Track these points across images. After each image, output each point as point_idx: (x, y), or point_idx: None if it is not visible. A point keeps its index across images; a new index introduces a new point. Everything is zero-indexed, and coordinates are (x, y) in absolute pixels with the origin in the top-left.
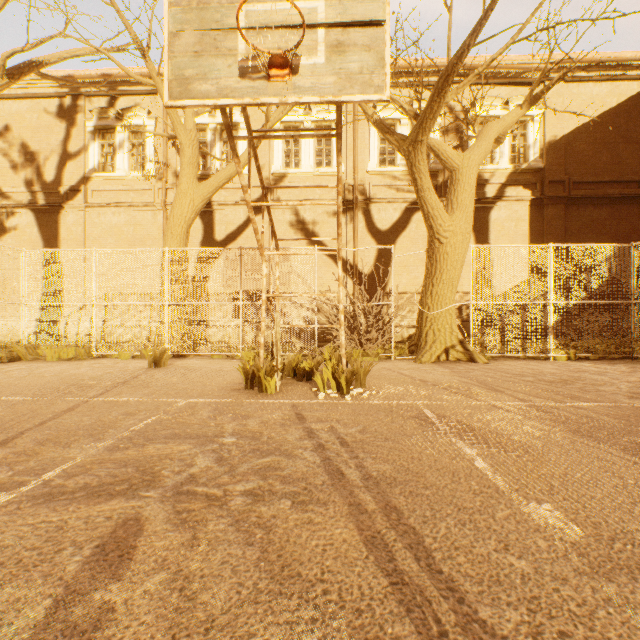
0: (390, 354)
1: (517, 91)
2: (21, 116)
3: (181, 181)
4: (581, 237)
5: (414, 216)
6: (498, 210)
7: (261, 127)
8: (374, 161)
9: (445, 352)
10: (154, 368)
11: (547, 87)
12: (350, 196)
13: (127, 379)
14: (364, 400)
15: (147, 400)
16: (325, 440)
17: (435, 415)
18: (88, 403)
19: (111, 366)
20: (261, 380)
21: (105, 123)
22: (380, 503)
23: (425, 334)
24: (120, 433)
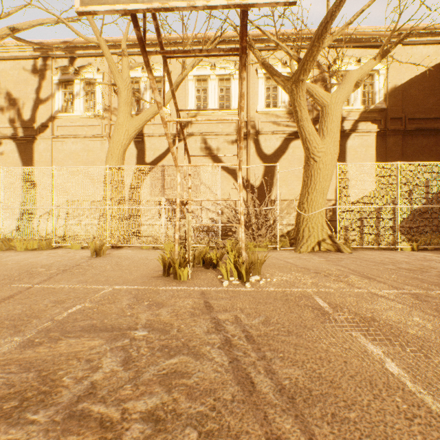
0: (276, 246)
1: (367, 52)
2: (6, 72)
3: (119, 116)
4: (414, 159)
5: (291, 144)
6: (353, 139)
7: (178, 75)
8: (262, 104)
9: (318, 244)
10: (95, 257)
11: (395, 43)
12: (244, 129)
13: (71, 267)
14: (262, 287)
15: (79, 287)
16: (231, 334)
17: (327, 304)
18: (29, 290)
19: (63, 255)
20: (175, 269)
21: (66, 77)
22: (302, 437)
23: (302, 230)
24: (42, 324)
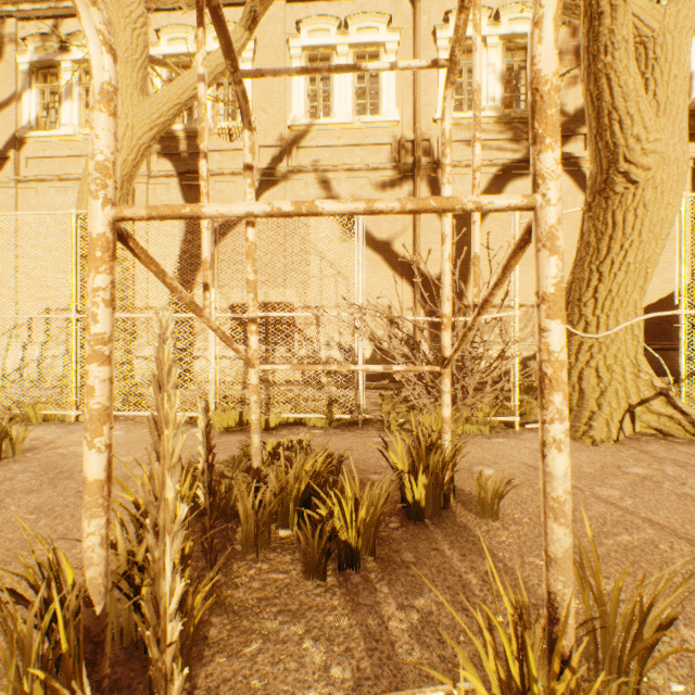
0: (511, 418)
1: None
2: None
3: None
4: None
5: (507, 187)
6: None
7: None
8: None
9: (628, 415)
10: None
11: None
12: (408, 157)
13: None
14: None
15: None
16: None
17: None
18: None
19: None
20: None
21: (44, 57)
22: None
23: (577, 376)
24: None
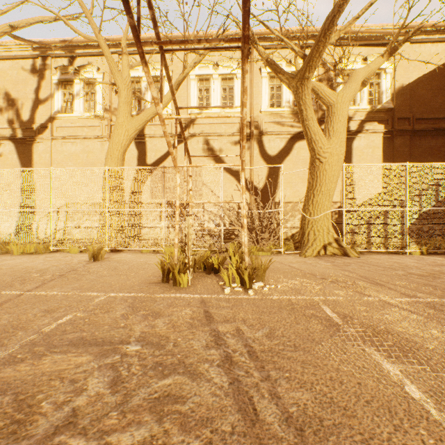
0: (280, 249)
1: (373, 50)
2: (5, 72)
3: (118, 116)
4: (422, 160)
5: (295, 145)
6: (359, 140)
7: (180, 74)
8: (265, 104)
9: (323, 248)
10: (93, 261)
11: (403, 40)
12: (247, 130)
13: (66, 272)
14: (265, 295)
15: (73, 294)
16: (232, 349)
17: (335, 313)
18: (19, 297)
19: (60, 259)
20: (175, 275)
21: (66, 77)
22: None
23: (307, 234)
24: (27, 337)
